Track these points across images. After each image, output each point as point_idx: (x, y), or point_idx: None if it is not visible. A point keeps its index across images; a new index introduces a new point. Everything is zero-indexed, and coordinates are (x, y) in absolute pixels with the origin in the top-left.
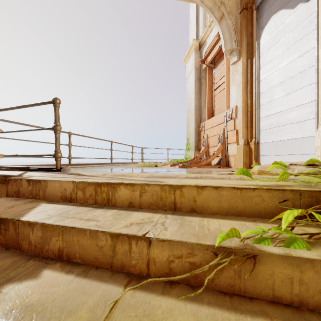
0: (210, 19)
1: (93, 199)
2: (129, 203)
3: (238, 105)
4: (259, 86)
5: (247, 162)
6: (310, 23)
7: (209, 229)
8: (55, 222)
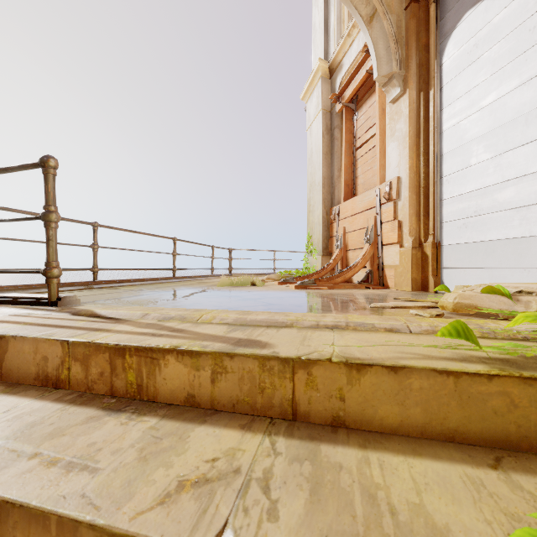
0: (351, 22)
1: (105, 384)
2: (188, 396)
3: (403, 176)
4: (441, 141)
5: (418, 280)
6: None
7: (393, 510)
8: None
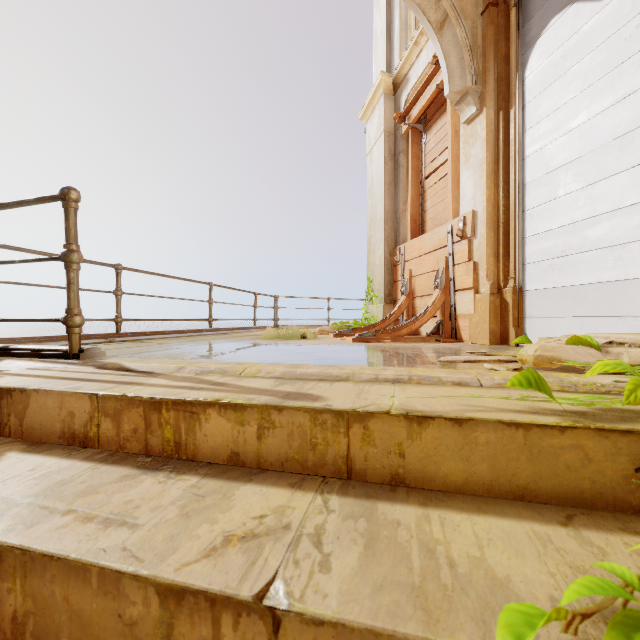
0: (418, 29)
1: (139, 442)
2: (231, 454)
3: (479, 209)
4: (523, 169)
5: (496, 331)
6: (639, 29)
7: (453, 563)
8: (7, 534)
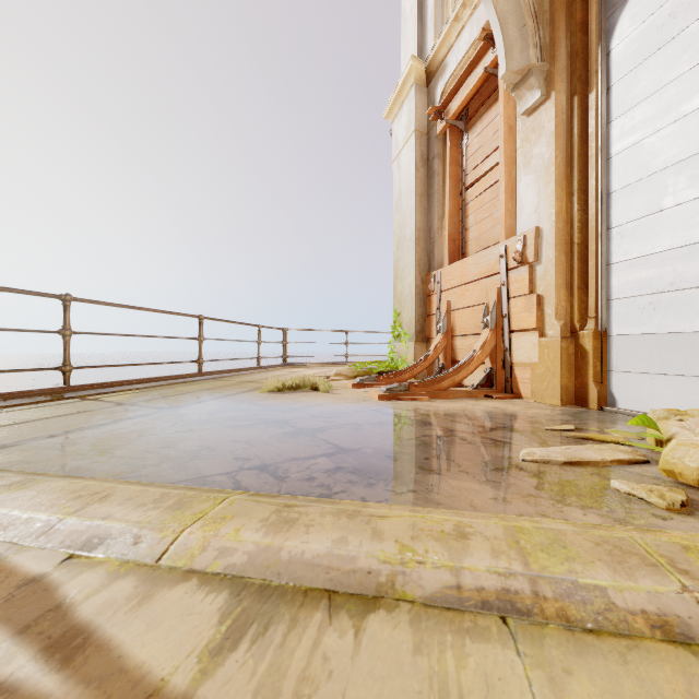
0: None
1: None
2: None
3: (544, 226)
4: (609, 172)
5: (570, 387)
6: None
7: None
8: None
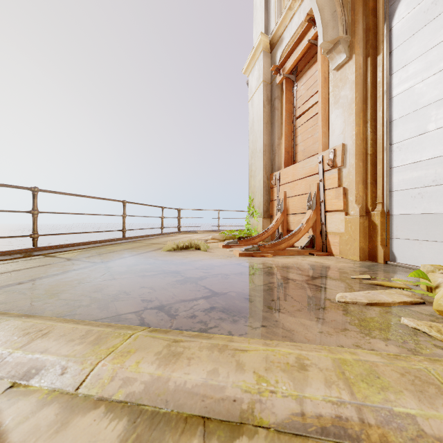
0: None
1: None
2: None
3: (348, 143)
4: (391, 107)
5: (365, 249)
6: None
7: None
8: None
